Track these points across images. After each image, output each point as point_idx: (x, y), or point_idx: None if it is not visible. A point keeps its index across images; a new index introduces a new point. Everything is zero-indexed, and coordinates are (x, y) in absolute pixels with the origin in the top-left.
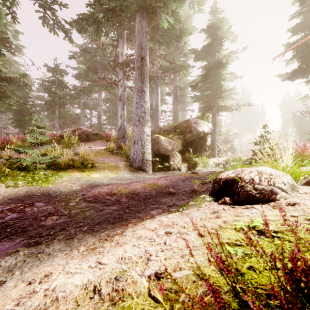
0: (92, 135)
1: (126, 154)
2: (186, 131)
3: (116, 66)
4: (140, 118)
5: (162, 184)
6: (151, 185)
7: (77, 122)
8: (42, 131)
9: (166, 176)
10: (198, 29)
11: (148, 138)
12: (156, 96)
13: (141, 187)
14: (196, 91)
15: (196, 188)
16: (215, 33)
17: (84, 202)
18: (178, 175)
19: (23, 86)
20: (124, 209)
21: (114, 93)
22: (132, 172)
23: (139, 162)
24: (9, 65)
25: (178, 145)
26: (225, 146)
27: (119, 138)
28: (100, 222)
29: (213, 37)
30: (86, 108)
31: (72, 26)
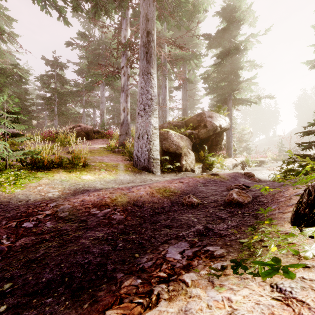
0: (92, 132)
1: (129, 151)
2: (199, 126)
3: (119, 58)
4: (145, 106)
5: (177, 190)
6: (162, 191)
7: (79, 121)
8: (13, 116)
9: (179, 178)
10: (215, 2)
11: (155, 131)
12: (163, 89)
13: (146, 194)
14: (209, 83)
15: (237, 198)
16: (231, 15)
17: (51, 221)
18: (194, 177)
19: (17, 79)
20: (115, 238)
21: (118, 90)
22: (136, 173)
23: (144, 161)
24: (0, 54)
25: (190, 141)
26: (240, 146)
27: (122, 134)
28: (51, 280)
29: (229, 20)
30: (88, 106)
31: (66, 2)
